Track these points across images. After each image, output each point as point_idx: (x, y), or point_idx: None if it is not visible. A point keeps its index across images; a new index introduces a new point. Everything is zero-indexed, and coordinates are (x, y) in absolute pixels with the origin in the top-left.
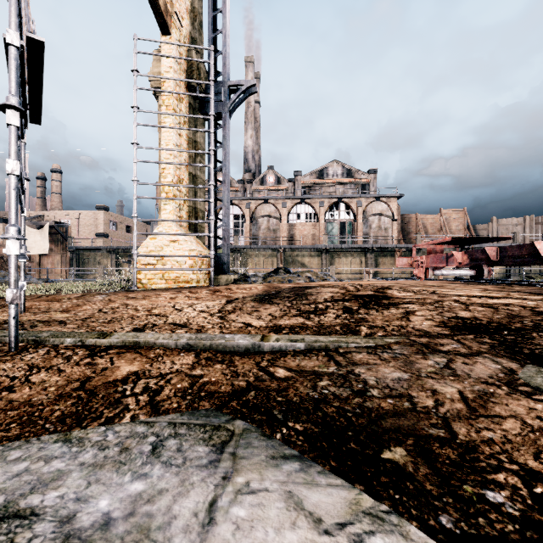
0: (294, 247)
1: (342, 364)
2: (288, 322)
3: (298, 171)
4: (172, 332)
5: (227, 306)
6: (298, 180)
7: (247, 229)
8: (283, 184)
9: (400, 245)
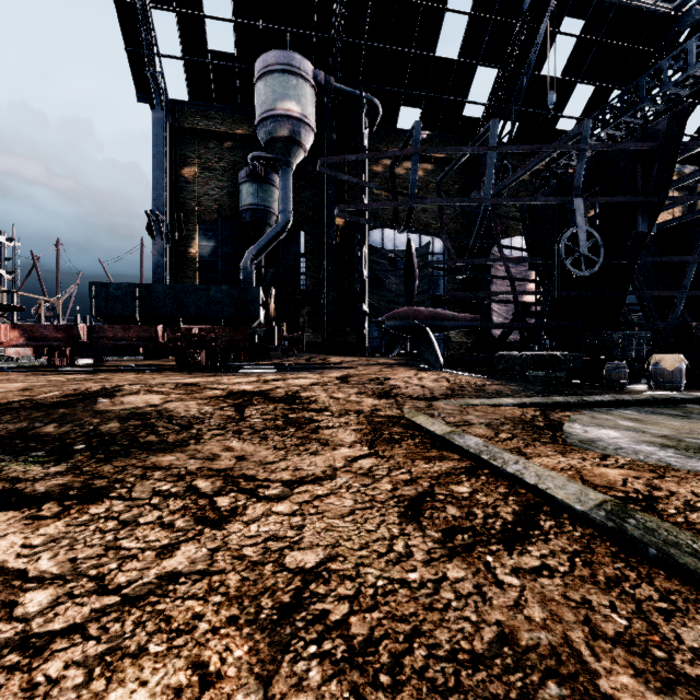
0: None
1: (470, 424)
2: (351, 435)
3: None
4: (477, 492)
5: (168, 487)
6: None
7: None
8: None
9: None
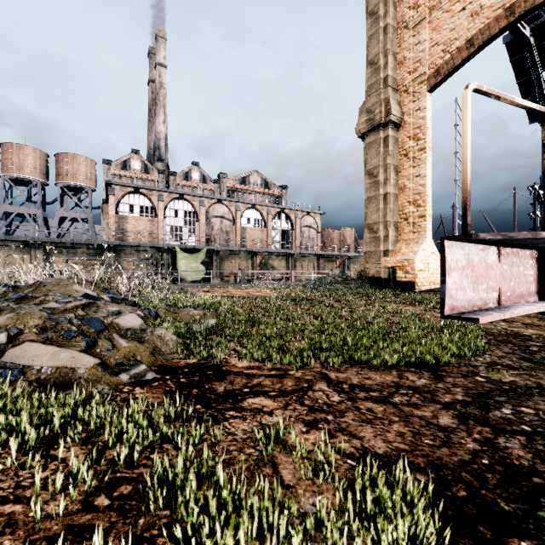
0: (271, 251)
1: None
2: None
3: (224, 174)
4: None
5: None
6: (223, 182)
7: (202, 228)
8: (209, 183)
9: (341, 253)
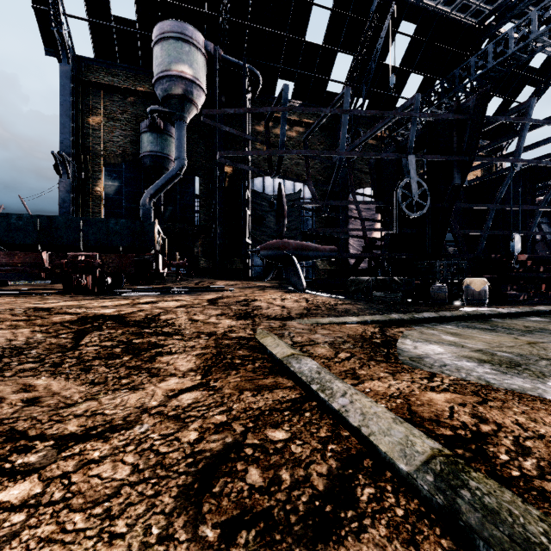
0: None
1: (315, 343)
2: (190, 362)
3: None
4: (294, 438)
5: None
6: None
7: None
8: None
9: None
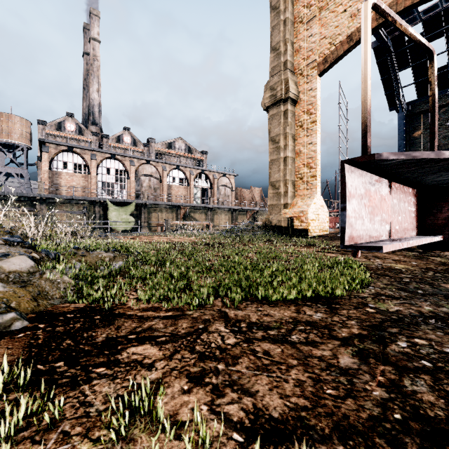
0: (193, 205)
1: None
2: None
3: (152, 139)
4: None
5: None
6: (152, 146)
7: (132, 185)
8: (139, 147)
9: (251, 208)
